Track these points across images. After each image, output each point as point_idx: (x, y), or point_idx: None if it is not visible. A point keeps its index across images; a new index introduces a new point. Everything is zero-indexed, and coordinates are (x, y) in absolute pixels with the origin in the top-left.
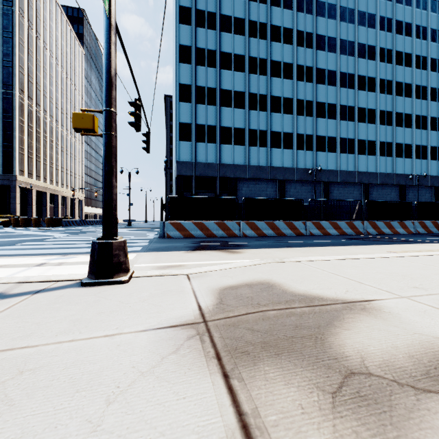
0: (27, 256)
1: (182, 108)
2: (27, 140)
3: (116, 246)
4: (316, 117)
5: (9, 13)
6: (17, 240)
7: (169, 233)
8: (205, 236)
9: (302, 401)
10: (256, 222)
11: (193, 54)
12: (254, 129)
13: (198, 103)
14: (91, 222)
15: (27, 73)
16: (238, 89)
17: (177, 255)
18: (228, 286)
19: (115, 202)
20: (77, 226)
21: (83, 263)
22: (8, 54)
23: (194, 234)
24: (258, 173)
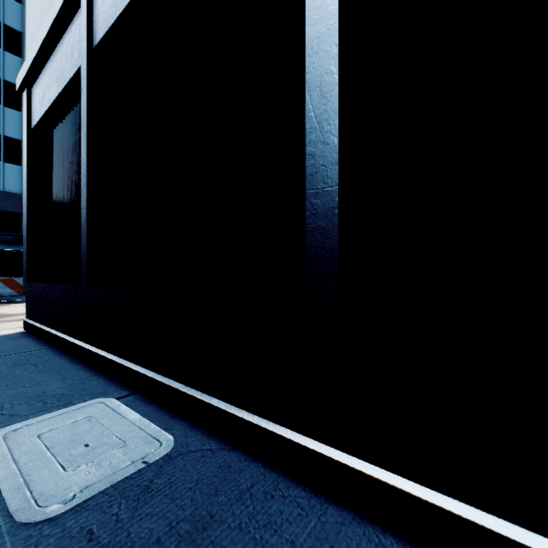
0: None
1: None
2: None
3: None
4: None
5: None
6: None
7: None
8: None
9: None
10: None
11: None
12: None
13: None
14: None
15: None
16: None
17: None
18: None
19: None
20: None
21: None
22: None
23: None
24: None
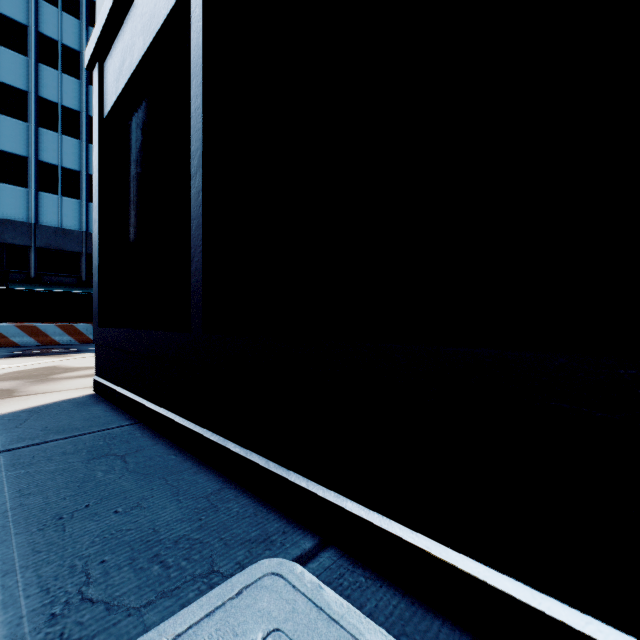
0: None
1: (7, 125)
2: None
3: None
4: None
5: None
6: None
7: None
8: (39, 344)
9: (14, 383)
10: None
11: (32, 41)
12: None
13: (43, 126)
14: None
15: None
16: None
17: None
18: (18, 370)
19: None
20: None
21: None
22: None
23: (18, 342)
24: None
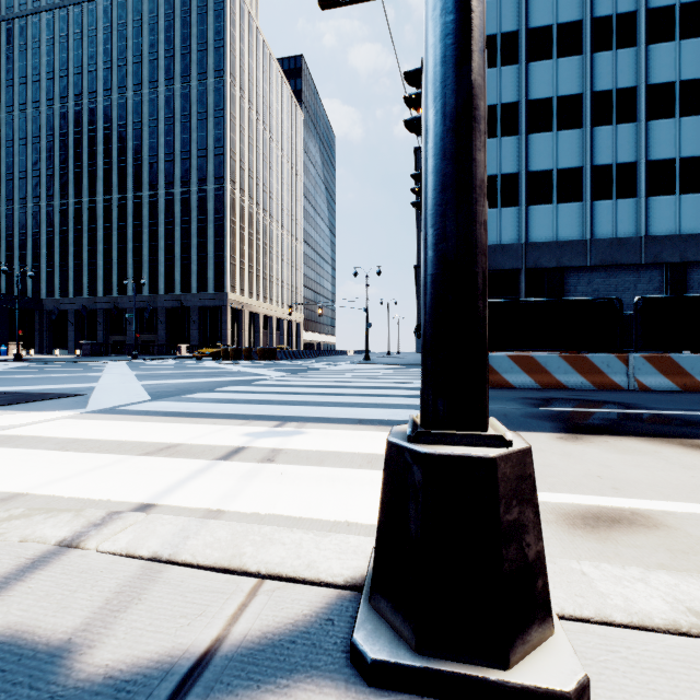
0: (219, 419)
1: None
2: (239, 247)
3: (507, 481)
4: None
5: (221, 85)
6: (219, 381)
7: None
8: (537, 385)
9: None
10: (677, 356)
11: None
12: (605, 164)
13: None
14: (312, 354)
15: (239, 158)
16: (566, 91)
17: (550, 450)
18: None
19: (483, 262)
20: (294, 359)
21: (320, 456)
22: (220, 139)
23: (511, 382)
24: (615, 254)
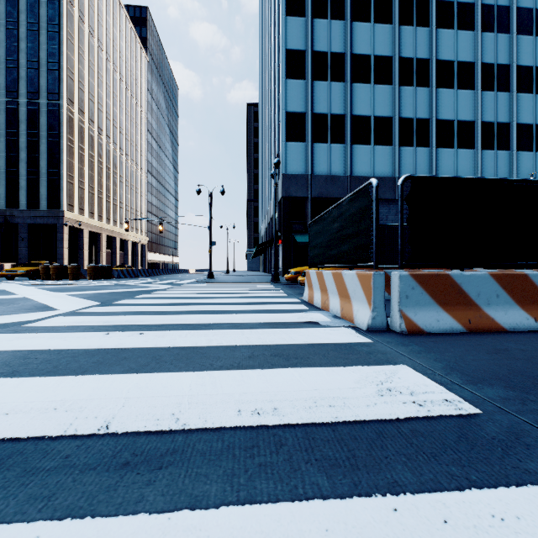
0: None
1: (291, 88)
2: (78, 166)
3: None
4: (516, 92)
5: None
6: None
7: (410, 315)
8: None
9: None
10: None
11: None
12: (408, 117)
13: (316, 79)
14: (154, 272)
15: (78, 79)
16: (381, 52)
17: None
18: None
19: None
20: (134, 277)
21: None
22: (54, 54)
23: (499, 320)
24: None
